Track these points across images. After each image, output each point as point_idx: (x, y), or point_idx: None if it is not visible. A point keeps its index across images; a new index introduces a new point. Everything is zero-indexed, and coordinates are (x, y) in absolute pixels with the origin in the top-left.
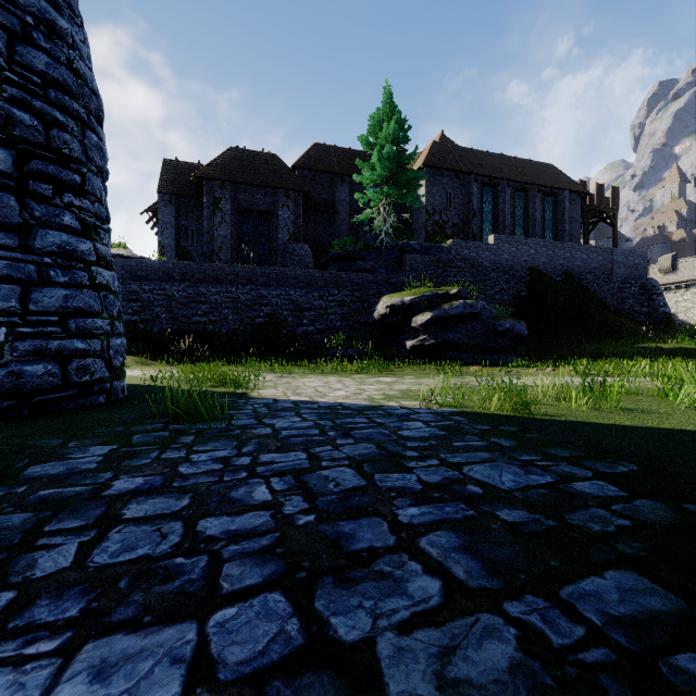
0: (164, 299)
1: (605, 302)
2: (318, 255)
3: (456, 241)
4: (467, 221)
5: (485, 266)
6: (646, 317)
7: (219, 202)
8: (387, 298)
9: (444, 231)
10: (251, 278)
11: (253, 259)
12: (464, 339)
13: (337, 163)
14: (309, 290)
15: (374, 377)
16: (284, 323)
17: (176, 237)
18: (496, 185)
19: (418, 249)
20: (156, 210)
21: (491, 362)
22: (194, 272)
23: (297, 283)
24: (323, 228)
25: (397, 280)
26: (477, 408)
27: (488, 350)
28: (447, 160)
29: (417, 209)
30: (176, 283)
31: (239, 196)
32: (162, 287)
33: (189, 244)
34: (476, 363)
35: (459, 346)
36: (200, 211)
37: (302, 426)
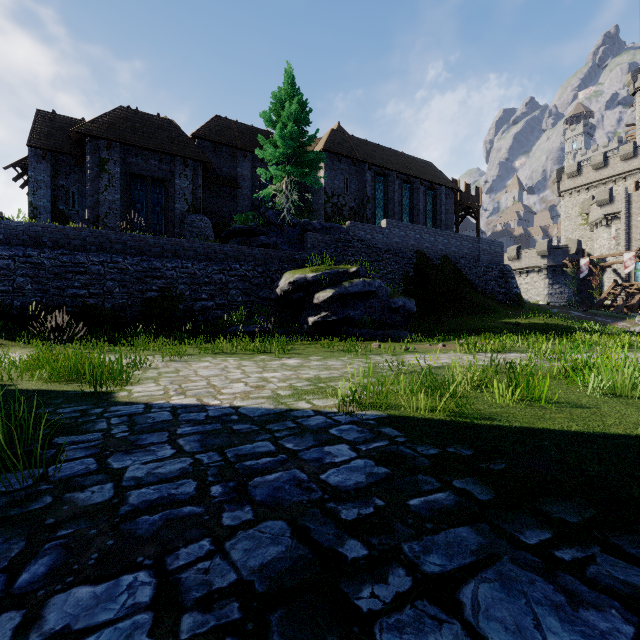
0: (30, 268)
1: (474, 283)
2: (219, 228)
3: (353, 223)
4: (362, 205)
5: (379, 248)
6: (504, 296)
7: (105, 164)
8: (290, 274)
9: (342, 213)
10: (142, 248)
11: (147, 228)
12: (363, 316)
13: (239, 138)
14: (208, 264)
15: (278, 359)
16: (180, 297)
17: (53, 199)
18: (387, 175)
19: (319, 228)
20: (25, 166)
21: (386, 337)
22: (70, 238)
23: (195, 255)
24: (225, 202)
25: (299, 256)
26: (404, 408)
27: (384, 326)
28: (344, 147)
29: (317, 191)
30: (47, 249)
31: (130, 159)
32: (27, 253)
33: (70, 207)
34: (374, 338)
35: (358, 322)
36: (83, 172)
37: (171, 473)
